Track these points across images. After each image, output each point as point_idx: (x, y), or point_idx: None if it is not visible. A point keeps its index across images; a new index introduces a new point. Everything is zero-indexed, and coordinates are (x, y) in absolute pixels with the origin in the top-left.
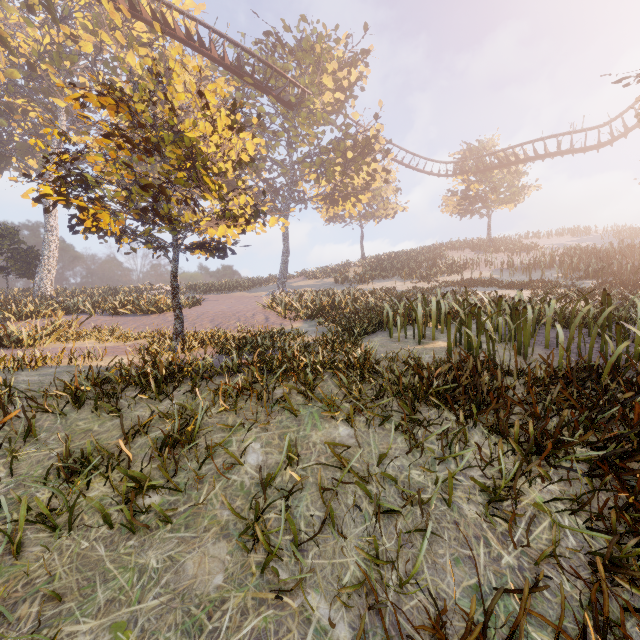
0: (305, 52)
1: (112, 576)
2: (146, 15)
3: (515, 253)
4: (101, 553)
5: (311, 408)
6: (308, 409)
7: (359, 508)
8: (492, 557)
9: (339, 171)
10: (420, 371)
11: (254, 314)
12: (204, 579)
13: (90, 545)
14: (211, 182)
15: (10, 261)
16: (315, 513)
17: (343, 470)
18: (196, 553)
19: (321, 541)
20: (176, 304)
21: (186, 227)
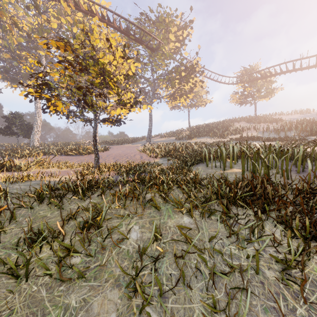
0: (160, 22)
1: (48, 311)
2: (82, 8)
3: (269, 123)
4: (43, 294)
5: (167, 205)
6: (165, 206)
7: (200, 271)
8: (289, 308)
9: (177, 82)
10: (230, 185)
11: (135, 155)
12: (104, 316)
13: (37, 289)
14: (112, 85)
15: (19, 130)
16: (172, 272)
17: (187, 244)
18: (99, 297)
19: (176, 291)
20: (95, 149)
21: (101, 110)
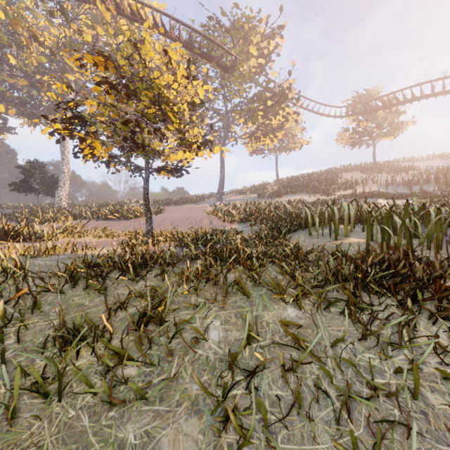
0: (237, 30)
1: None
2: (126, 12)
3: (395, 173)
4: (85, 423)
5: (260, 291)
6: (257, 291)
7: (324, 393)
8: None
9: (261, 115)
10: (355, 261)
11: (201, 219)
12: None
13: (76, 414)
14: (173, 117)
15: (40, 185)
16: (277, 392)
17: (298, 350)
18: (170, 429)
19: (287, 423)
20: (147, 210)
21: (154, 155)
